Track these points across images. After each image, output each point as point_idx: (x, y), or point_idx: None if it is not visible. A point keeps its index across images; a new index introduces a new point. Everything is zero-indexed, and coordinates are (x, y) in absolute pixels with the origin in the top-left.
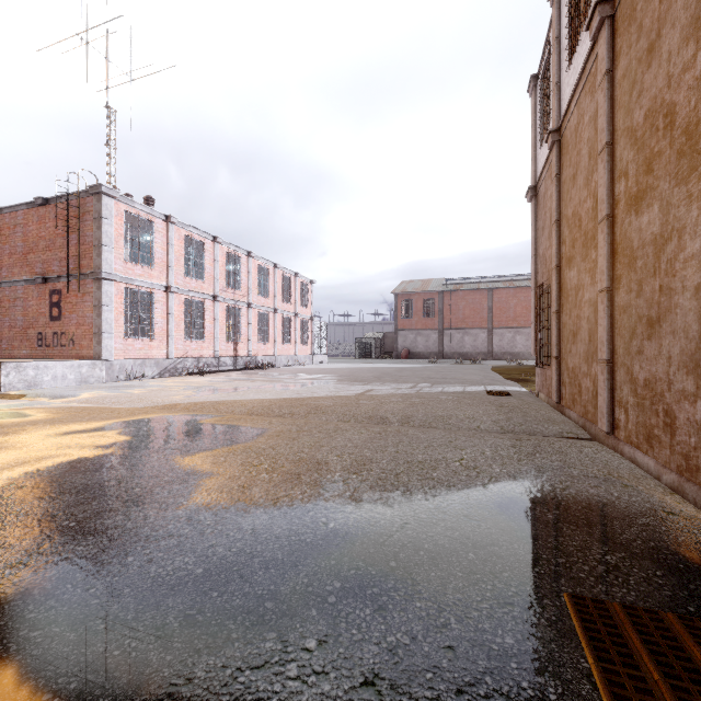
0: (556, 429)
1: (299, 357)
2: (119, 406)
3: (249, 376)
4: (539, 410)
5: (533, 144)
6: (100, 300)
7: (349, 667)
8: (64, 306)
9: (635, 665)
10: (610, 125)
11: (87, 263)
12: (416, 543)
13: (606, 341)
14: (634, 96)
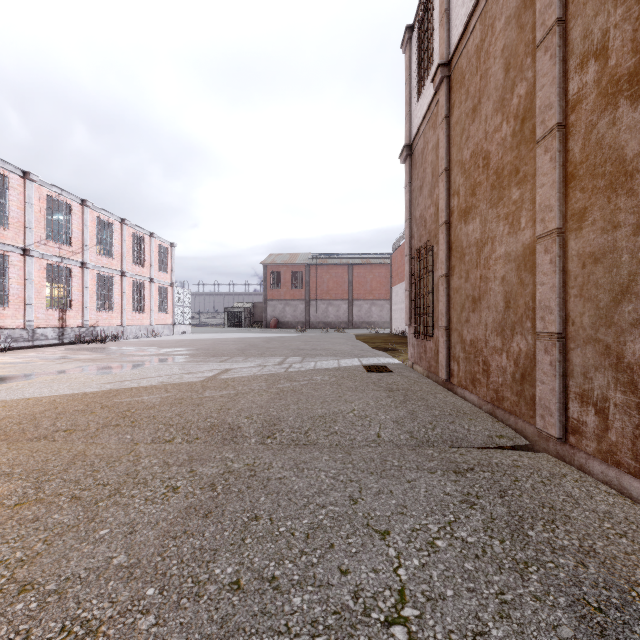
0: (482, 432)
1: (156, 327)
2: None
3: (72, 352)
4: (434, 392)
5: (408, 100)
6: None
7: None
8: None
9: None
10: None
11: None
12: None
13: (557, 305)
14: None
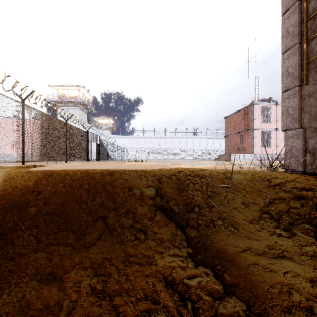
0: None
1: None
2: None
3: None
4: None
5: None
6: (253, 136)
7: None
8: (243, 139)
9: None
10: None
11: (249, 126)
12: None
13: None
14: None
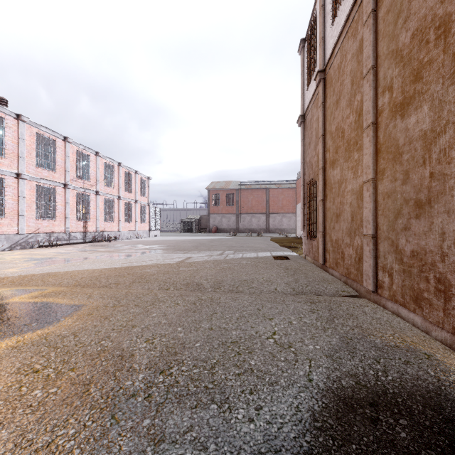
0: (333, 289)
1: (139, 232)
2: None
3: (94, 247)
4: (313, 271)
5: (302, 86)
6: None
7: None
8: None
9: None
10: (375, 52)
11: None
12: None
13: (372, 220)
14: (400, 23)
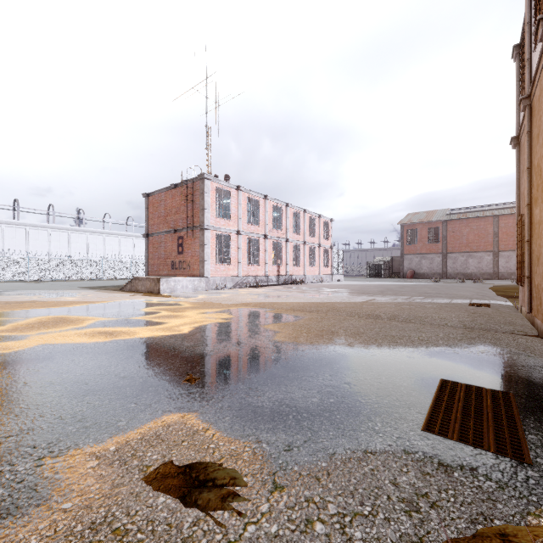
0: (510, 329)
1: (322, 276)
2: (220, 303)
3: (287, 288)
4: (507, 317)
5: (516, 101)
6: (203, 242)
7: (340, 380)
8: (184, 245)
9: (455, 394)
10: None
11: (196, 220)
12: (377, 360)
13: None
14: None
